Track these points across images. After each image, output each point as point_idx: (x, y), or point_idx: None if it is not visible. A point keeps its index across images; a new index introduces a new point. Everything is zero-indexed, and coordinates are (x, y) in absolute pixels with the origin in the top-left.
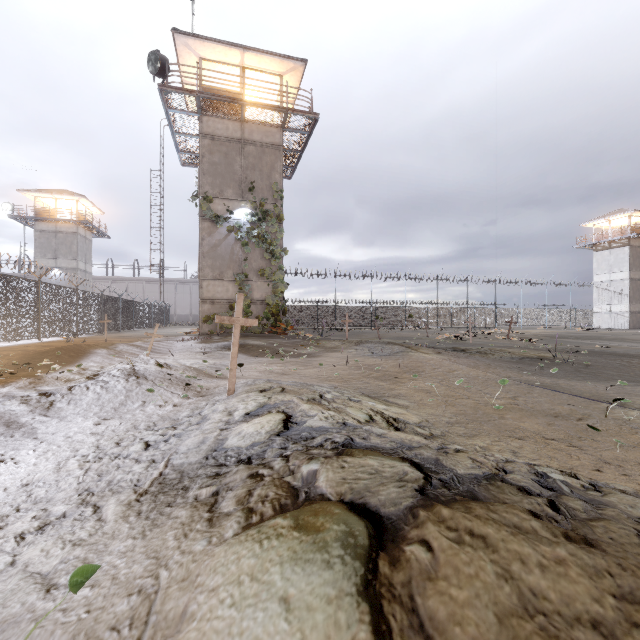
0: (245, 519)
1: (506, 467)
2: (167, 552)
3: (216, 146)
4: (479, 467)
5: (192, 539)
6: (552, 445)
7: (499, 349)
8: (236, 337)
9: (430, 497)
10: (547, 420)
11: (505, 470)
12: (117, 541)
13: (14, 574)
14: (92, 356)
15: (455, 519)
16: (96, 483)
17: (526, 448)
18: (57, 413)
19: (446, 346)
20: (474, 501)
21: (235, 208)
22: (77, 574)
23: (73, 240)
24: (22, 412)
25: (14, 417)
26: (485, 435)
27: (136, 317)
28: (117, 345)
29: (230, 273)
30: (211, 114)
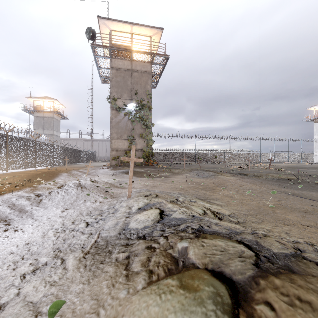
0: (148, 278)
1: (298, 247)
2: (103, 296)
3: (118, 73)
4: (286, 248)
5: (117, 288)
6: (308, 229)
7: (265, 174)
8: (131, 168)
9: (263, 270)
10: (301, 214)
11: (299, 249)
12: (74, 284)
13: (18, 302)
14: (60, 176)
15: (285, 287)
16: (62, 245)
17: (293, 231)
18: (43, 205)
19: (236, 172)
20: (293, 274)
21: (128, 103)
22: (52, 307)
23: (51, 121)
24: (27, 204)
25: (23, 207)
26: (267, 222)
27: (80, 157)
28: (71, 171)
29: (125, 136)
30: (116, 57)
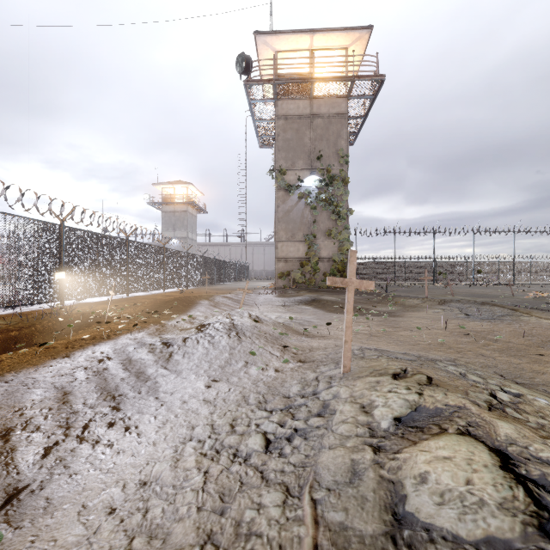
0: None
1: None
2: None
3: (289, 124)
4: None
5: None
6: None
7: None
8: (350, 302)
9: None
10: None
11: None
12: None
13: None
14: (198, 306)
15: None
16: (219, 520)
17: None
18: (174, 367)
19: None
20: None
21: (305, 177)
22: None
23: (184, 217)
24: (149, 362)
25: (143, 367)
26: None
27: (225, 273)
28: (215, 297)
29: (300, 234)
30: (284, 97)
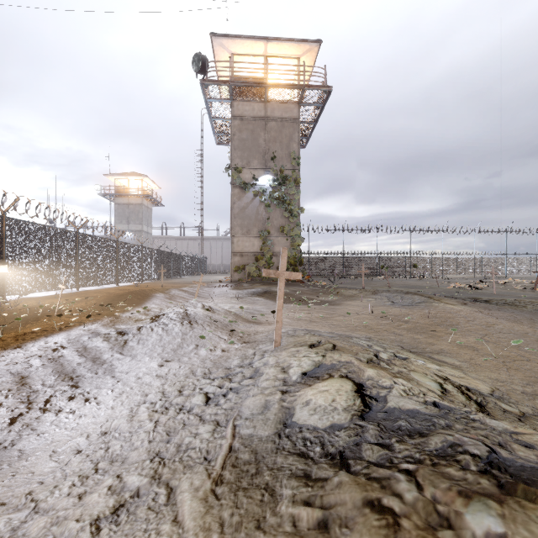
0: None
1: None
2: None
3: (244, 125)
4: None
5: None
6: None
7: (528, 301)
8: (281, 290)
9: None
10: None
11: None
12: None
13: None
14: (153, 299)
15: None
16: (165, 445)
17: None
18: (129, 352)
19: (464, 296)
20: None
21: (259, 175)
22: None
23: (139, 209)
24: (104, 349)
25: (98, 353)
26: None
27: (182, 267)
28: (170, 290)
29: (255, 230)
30: (240, 99)
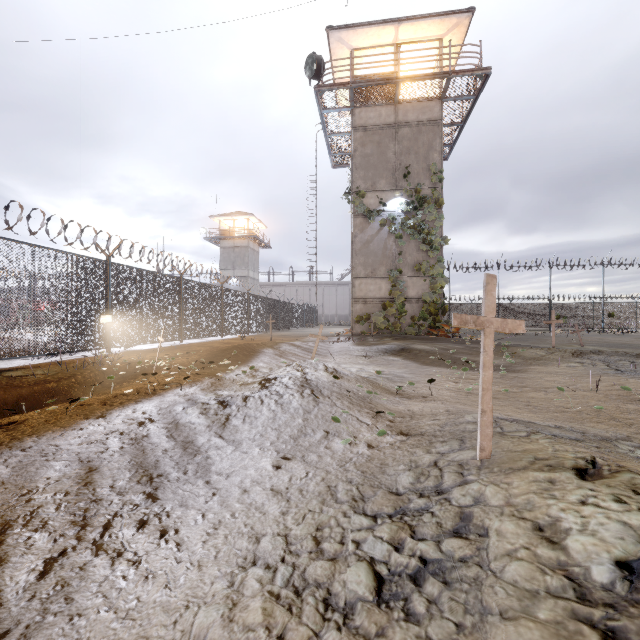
0: None
1: None
2: None
3: (368, 137)
4: None
5: None
6: None
7: None
8: (488, 352)
9: None
10: None
11: None
12: None
13: None
14: (261, 355)
15: None
16: None
17: None
18: (232, 435)
19: None
20: None
21: (388, 199)
22: None
23: (245, 253)
24: (200, 428)
25: (192, 435)
26: None
27: (292, 317)
28: (280, 344)
29: (383, 270)
30: (363, 104)
